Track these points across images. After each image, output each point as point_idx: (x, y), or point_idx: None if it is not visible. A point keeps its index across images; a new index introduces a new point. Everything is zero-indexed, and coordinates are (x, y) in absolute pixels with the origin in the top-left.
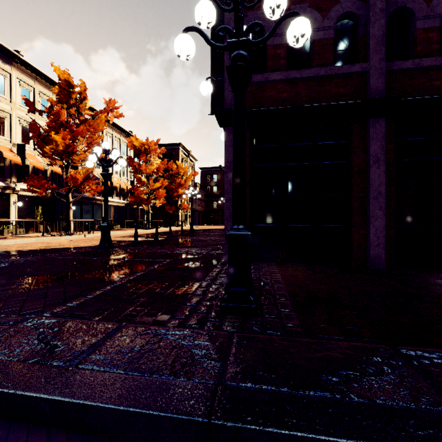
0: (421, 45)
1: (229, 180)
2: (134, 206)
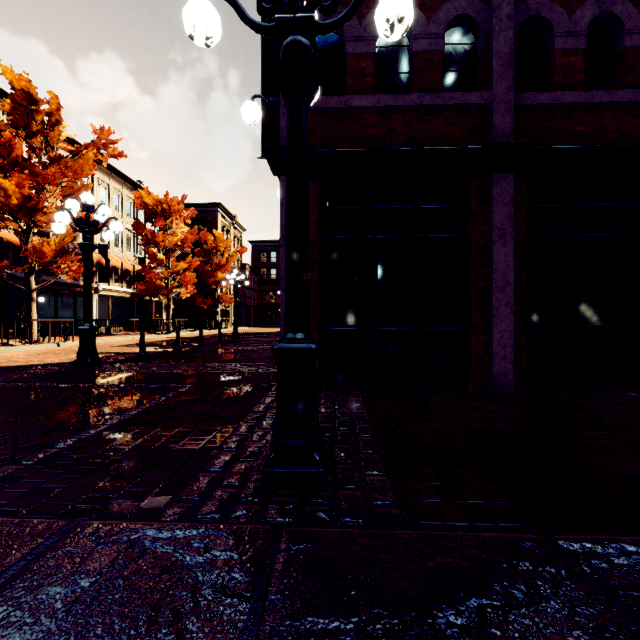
0: (561, 73)
1: None
2: (146, 297)
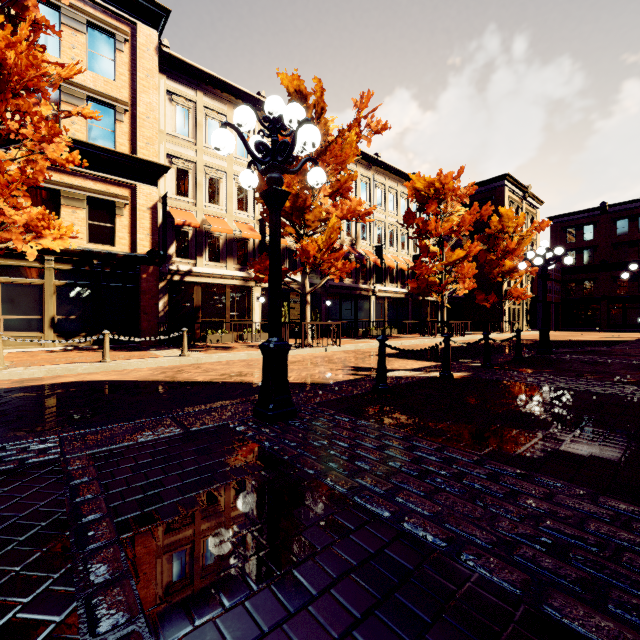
0: None
1: None
2: (420, 297)
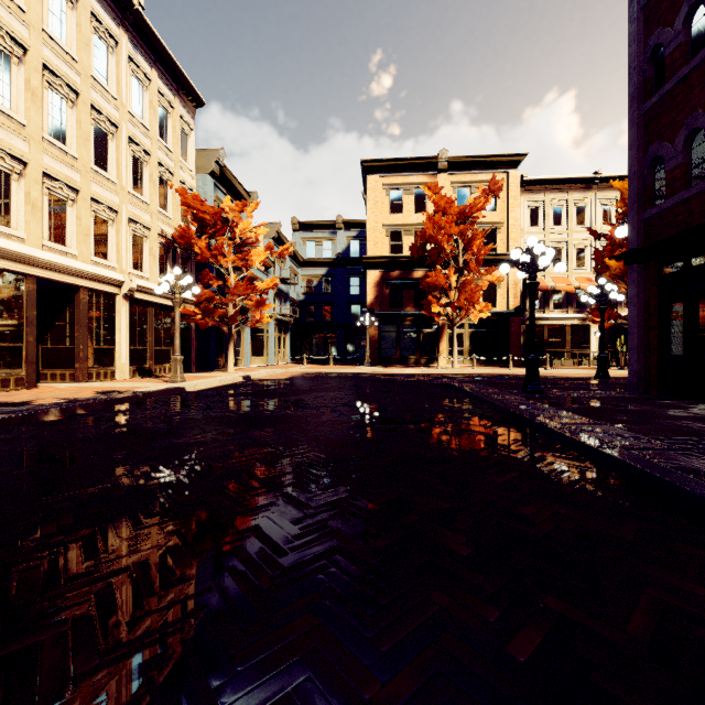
0: None
1: (630, 315)
2: None
